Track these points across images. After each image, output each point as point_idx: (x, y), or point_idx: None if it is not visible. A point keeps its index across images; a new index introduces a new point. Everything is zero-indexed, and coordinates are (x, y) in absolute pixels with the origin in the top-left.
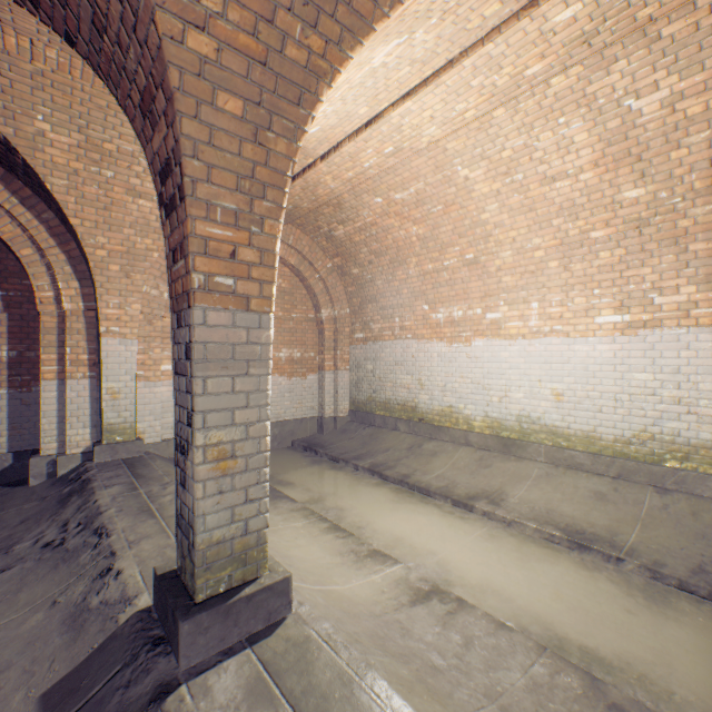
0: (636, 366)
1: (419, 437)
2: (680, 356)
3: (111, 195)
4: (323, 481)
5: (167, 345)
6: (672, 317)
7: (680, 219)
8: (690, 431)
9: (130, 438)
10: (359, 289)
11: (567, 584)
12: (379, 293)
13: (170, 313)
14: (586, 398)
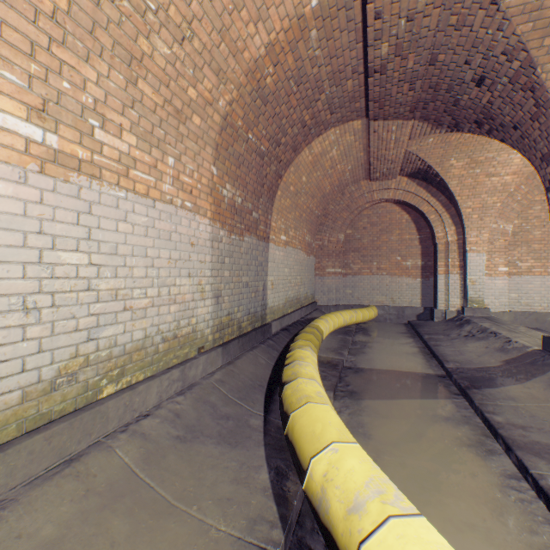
0: None
1: None
2: None
3: (476, 180)
4: None
5: (500, 256)
6: None
7: None
8: None
9: (480, 306)
10: None
11: None
12: None
13: (502, 237)
14: None
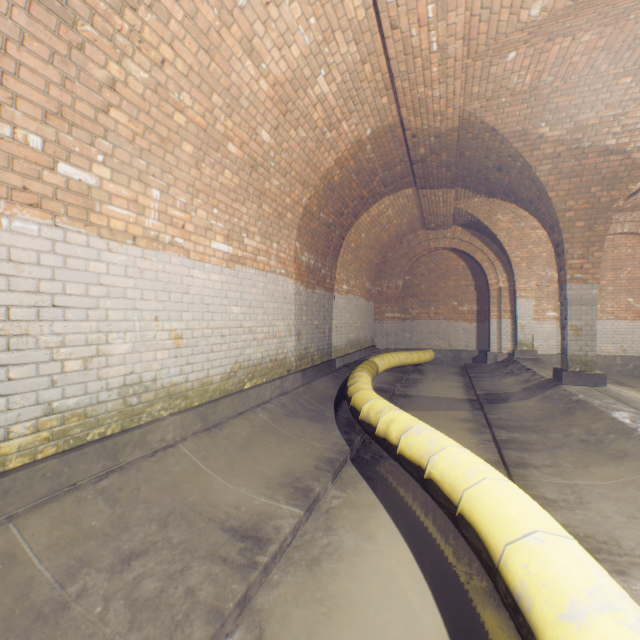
0: None
1: None
2: None
3: (522, 233)
4: None
5: (549, 302)
6: None
7: None
8: None
9: (529, 349)
10: None
11: None
12: None
13: (551, 283)
14: None
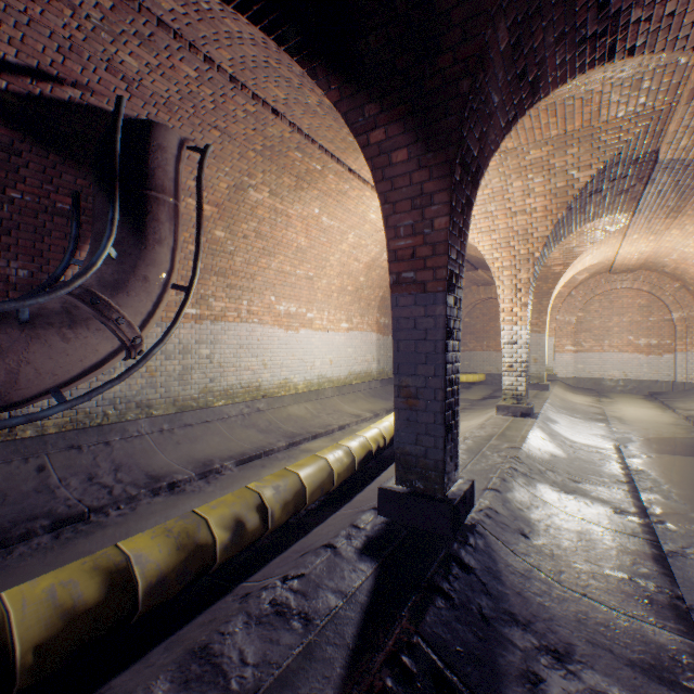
0: None
1: None
2: None
3: None
4: (628, 401)
5: (568, 339)
6: None
7: None
8: None
9: (551, 373)
10: None
11: (652, 419)
12: None
13: (569, 325)
14: None
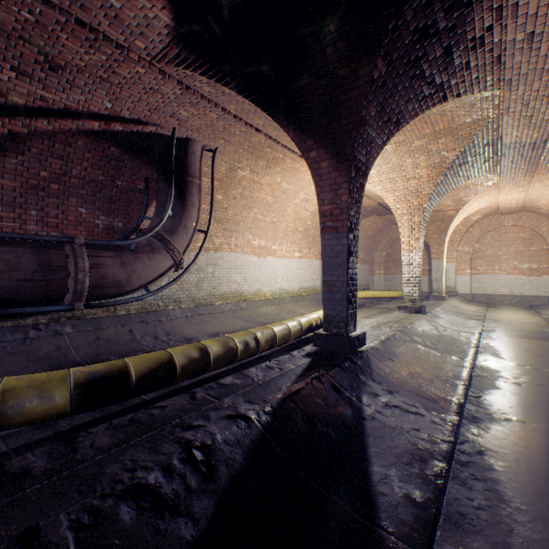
0: None
1: None
2: None
3: None
4: (510, 310)
5: (466, 264)
6: None
7: None
8: None
9: (453, 290)
10: None
11: (520, 320)
12: None
13: (467, 254)
14: None
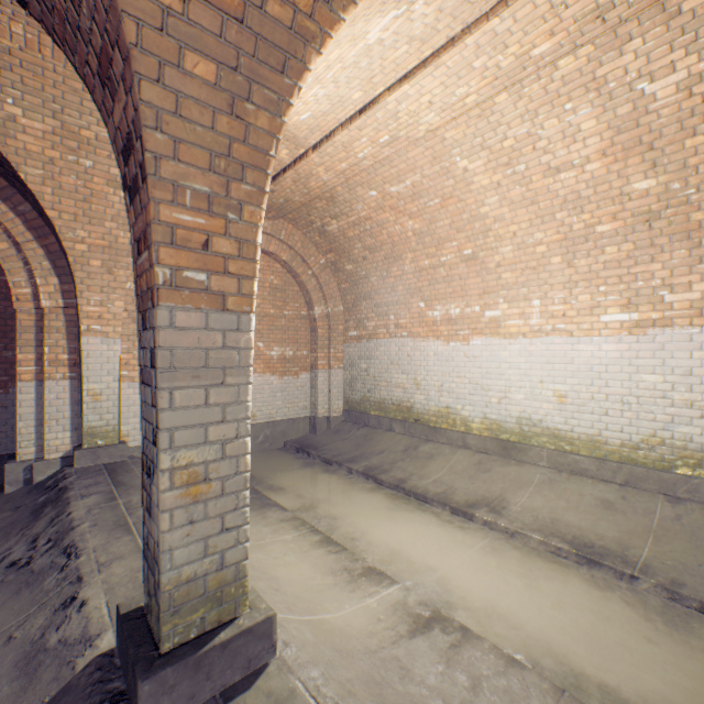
0: (645, 367)
1: (415, 439)
2: (692, 357)
3: (91, 186)
4: (315, 485)
5: None
6: (684, 316)
7: (693, 212)
8: (703, 436)
9: (113, 442)
10: (353, 286)
11: (579, 606)
12: (374, 289)
13: None
14: (591, 400)
